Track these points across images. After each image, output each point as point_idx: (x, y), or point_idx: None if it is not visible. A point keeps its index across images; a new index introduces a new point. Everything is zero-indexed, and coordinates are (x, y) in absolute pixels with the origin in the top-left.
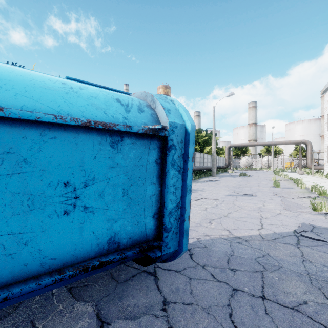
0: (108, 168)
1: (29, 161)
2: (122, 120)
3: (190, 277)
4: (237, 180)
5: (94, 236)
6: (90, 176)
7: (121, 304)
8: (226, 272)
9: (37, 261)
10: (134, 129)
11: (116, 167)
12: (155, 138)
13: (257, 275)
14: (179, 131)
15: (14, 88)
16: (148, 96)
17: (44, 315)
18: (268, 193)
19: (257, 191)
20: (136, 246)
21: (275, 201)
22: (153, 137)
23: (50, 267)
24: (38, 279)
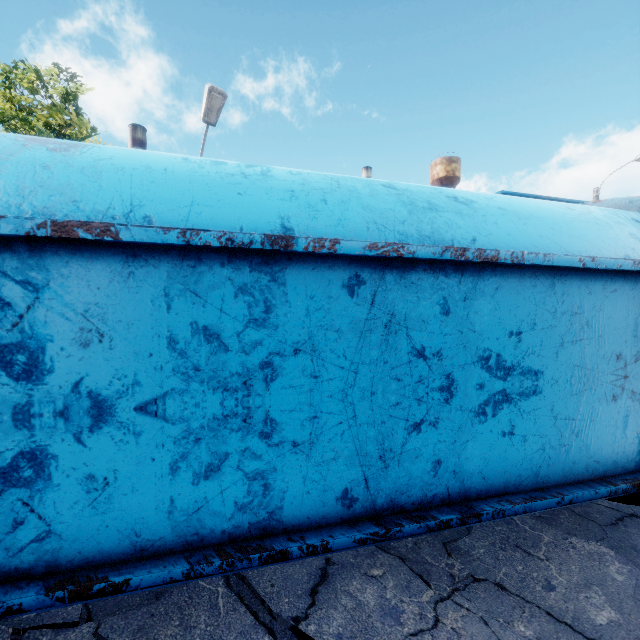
0: None
1: (590, 324)
2: None
3: None
4: None
5: (636, 438)
6: None
7: None
8: None
9: (583, 460)
10: None
11: None
12: None
13: None
14: None
15: (561, 228)
16: None
17: (529, 542)
18: None
19: None
20: None
21: None
22: None
23: (593, 472)
24: (587, 485)
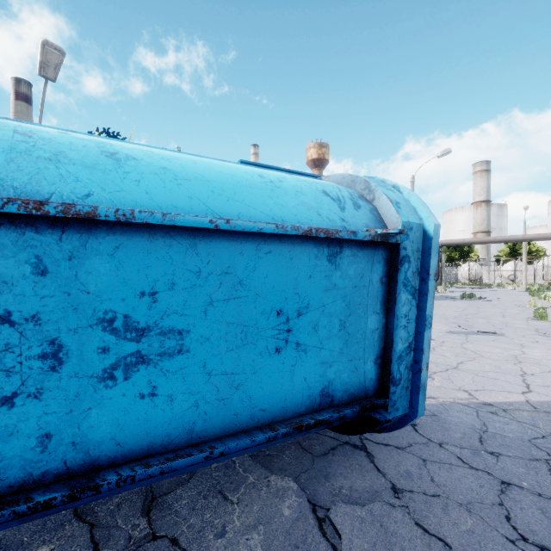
0: (324, 291)
1: (245, 283)
2: (340, 222)
3: (423, 457)
4: (457, 306)
5: (306, 384)
6: (304, 301)
7: (331, 485)
8: (483, 456)
9: (247, 411)
10: (359, 236)
11: (332, 290)
12: (380, 246)
13: (538, 465)
14: (415, 234)
15: (224, 192)
16: (359, 182)
17: (233, 486)
18: (527, 330)
19: (503, 327)
20: (354, 403)
21: (544, 345)
22: (378, 245)
23: (260, 420)
24: (249, 434)
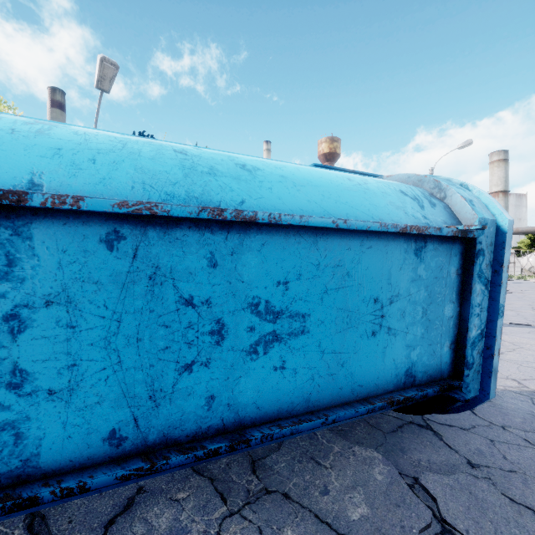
0: (411, 282)
1: (351, 274)
2: (423, 220)
3: (489, 438)
4: None
5: (394, 365)
6: (395, 291)
7: (409, 457)
8: None
9: (349, 385)
10: (444, 232)
11: (417, 281)
12: (457, 240)
13: None
14: (489, 230)
15: (331, 195)
16: (427, 181)
17: (322, 454)
18: None
19: None
20: (432, 384)
21: None
22: (455, 240)
23: (358, 395)
24: (351, 405)
